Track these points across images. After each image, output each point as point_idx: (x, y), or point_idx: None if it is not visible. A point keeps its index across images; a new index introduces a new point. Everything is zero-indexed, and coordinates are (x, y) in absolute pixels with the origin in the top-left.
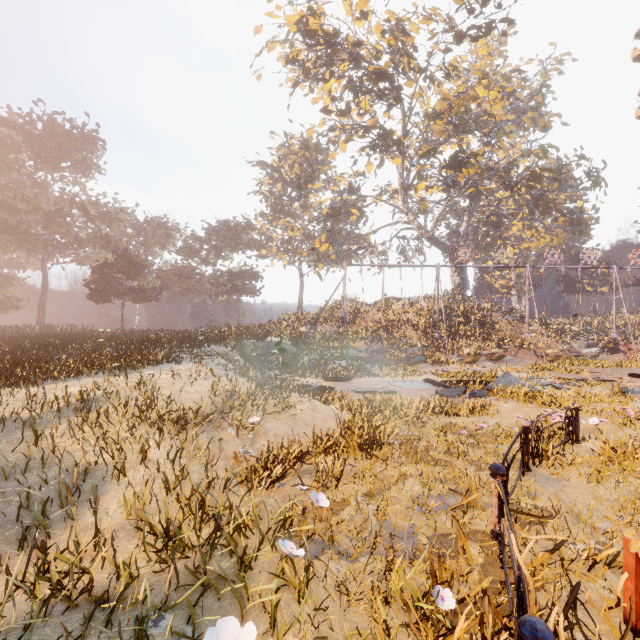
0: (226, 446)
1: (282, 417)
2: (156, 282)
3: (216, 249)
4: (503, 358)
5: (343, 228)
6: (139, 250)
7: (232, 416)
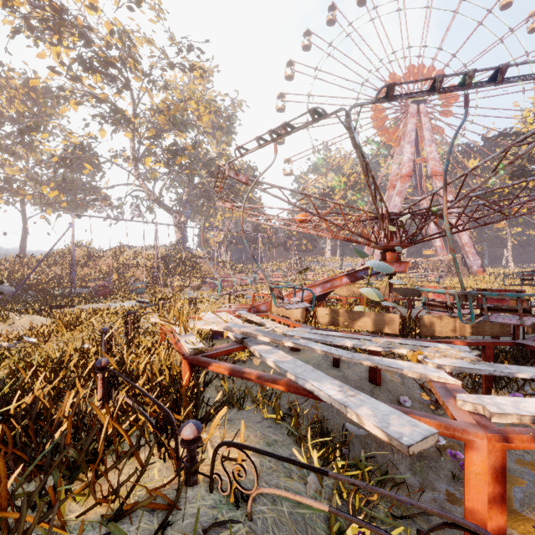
0: None
1: (0, 327)
2: None
3: None
4: (201, 288)
5: (78, 178)
6: None
7: None
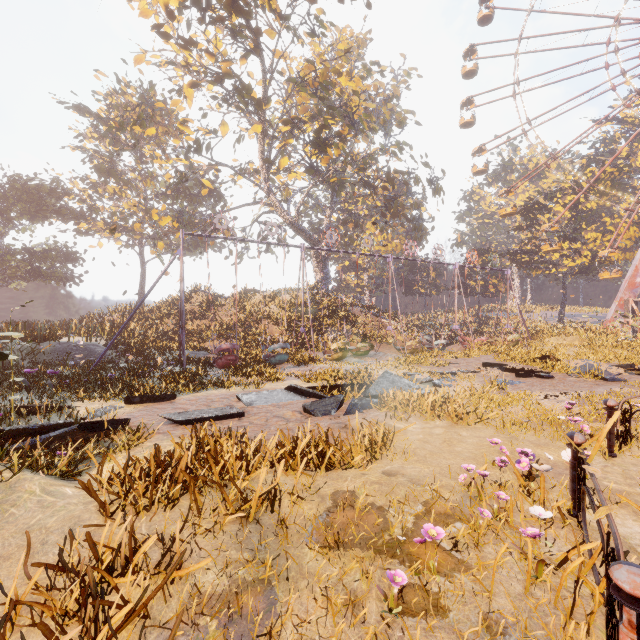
0: None
1: None
2: None
3: (2, 214)
4: (368, 353)
5: (196, 208)
6: None
7: None
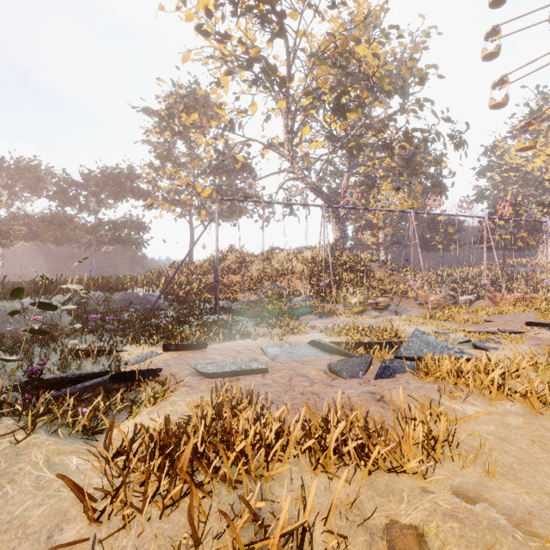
0: None
1: None
2: (26, 230)
3: (96, 196)
4: (389, 307)
5: (232, 182)
6: (0, 193)
7: None
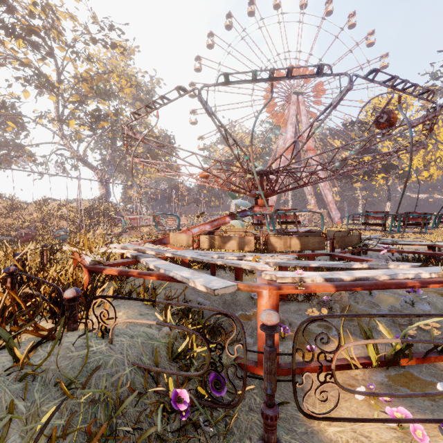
0: None
1: None
2: None
3: None
4: (122, 235)
5: (1, 135)
6: None
7: None
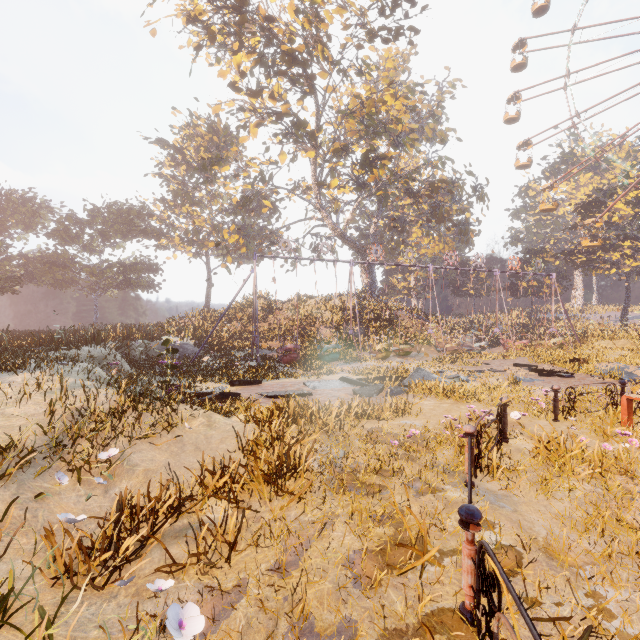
0: (54, 502)
1: (162, 441)
2: (18, 271)
3: (103, 235)
4: (410, 353)
5: (255, 222)
6: None
7: (73, 450)
